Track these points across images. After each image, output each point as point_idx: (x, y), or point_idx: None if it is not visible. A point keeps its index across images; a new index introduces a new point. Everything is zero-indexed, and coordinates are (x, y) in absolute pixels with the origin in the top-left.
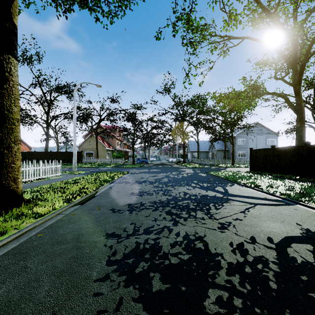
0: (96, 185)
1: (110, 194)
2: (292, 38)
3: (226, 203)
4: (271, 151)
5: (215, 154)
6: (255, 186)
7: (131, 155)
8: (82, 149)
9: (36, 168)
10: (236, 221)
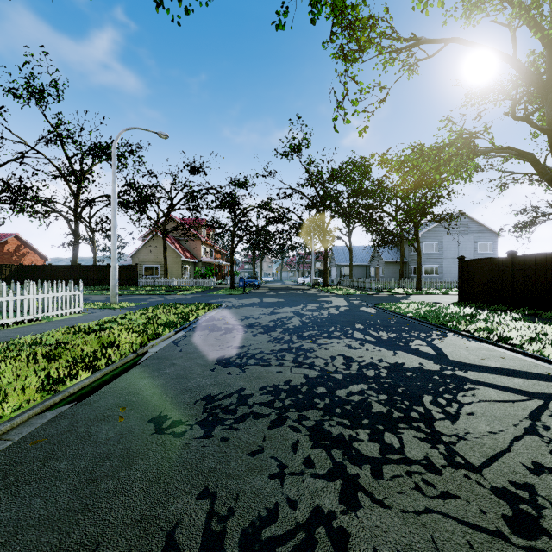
0: (143, 336)
1: (167, 362)
2: (547, 35)
3: (463, 392)
4: (509, 262)
5: (381, 269)
6: (498, 339)
7: (228, 272)
8: (139, 260)
9: (20, 297)
10: (546, 481)
